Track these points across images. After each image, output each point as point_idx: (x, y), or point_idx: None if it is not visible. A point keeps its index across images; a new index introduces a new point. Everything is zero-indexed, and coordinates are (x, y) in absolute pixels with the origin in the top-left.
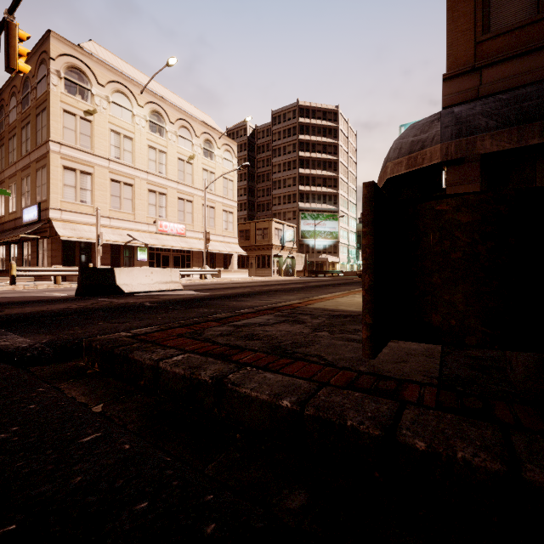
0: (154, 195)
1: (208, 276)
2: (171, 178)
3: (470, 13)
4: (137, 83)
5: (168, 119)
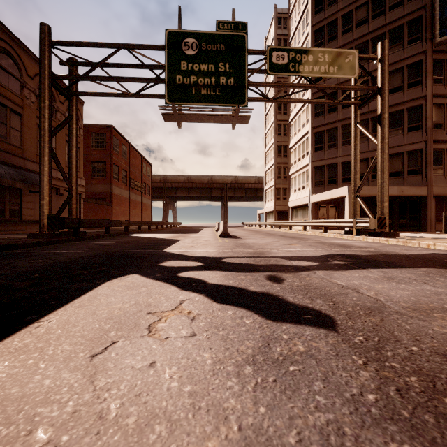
0: None
1: None
2: None
3: None
4: None
5: None
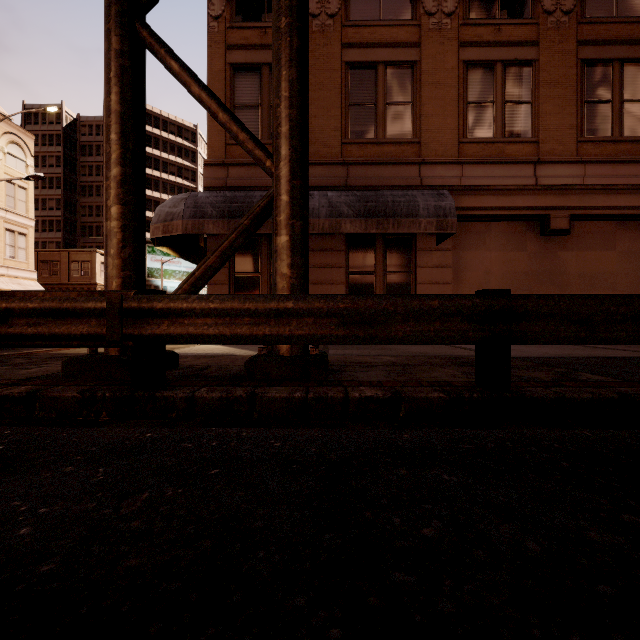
0: None
1: None
2: None
3: None
4: None
5: None
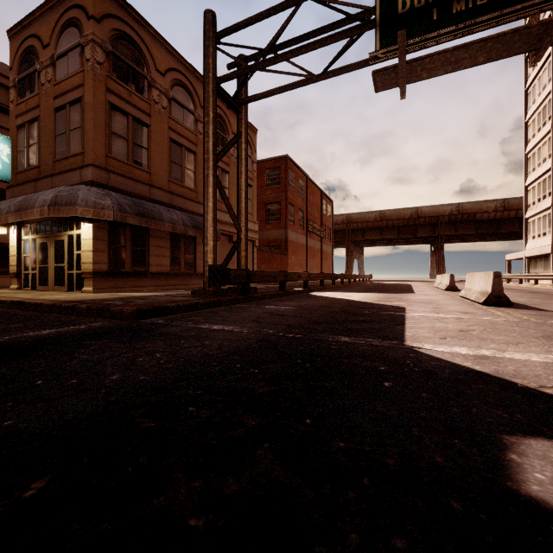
0: None
1: None
2: None
3: (104, 137)
4: None
5: None
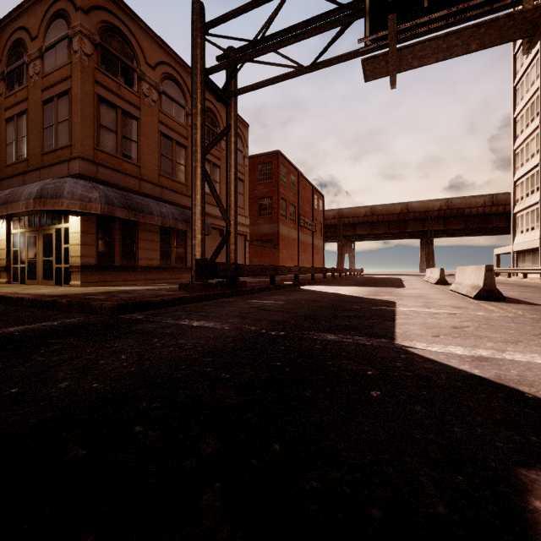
0: None
1: None
2: None
3: (92, 129)
4: None
5: None
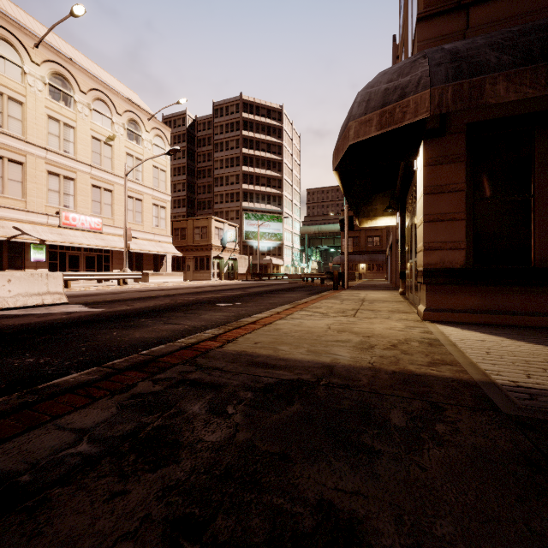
0: (56, 178)
1: (129, 281)
2: (82, 160)
3: None
4: (30, 33)
5: (78, 86)
